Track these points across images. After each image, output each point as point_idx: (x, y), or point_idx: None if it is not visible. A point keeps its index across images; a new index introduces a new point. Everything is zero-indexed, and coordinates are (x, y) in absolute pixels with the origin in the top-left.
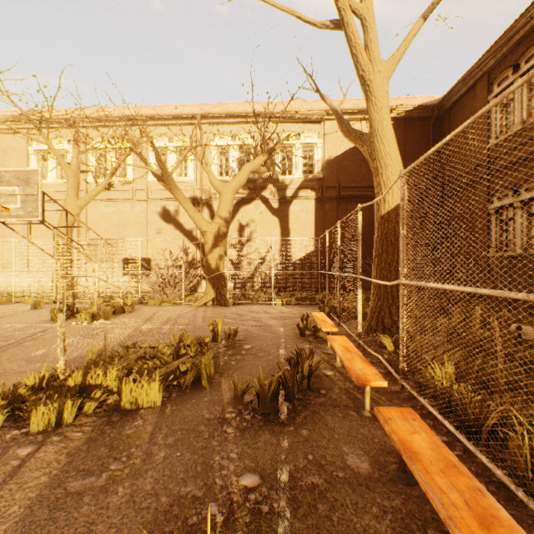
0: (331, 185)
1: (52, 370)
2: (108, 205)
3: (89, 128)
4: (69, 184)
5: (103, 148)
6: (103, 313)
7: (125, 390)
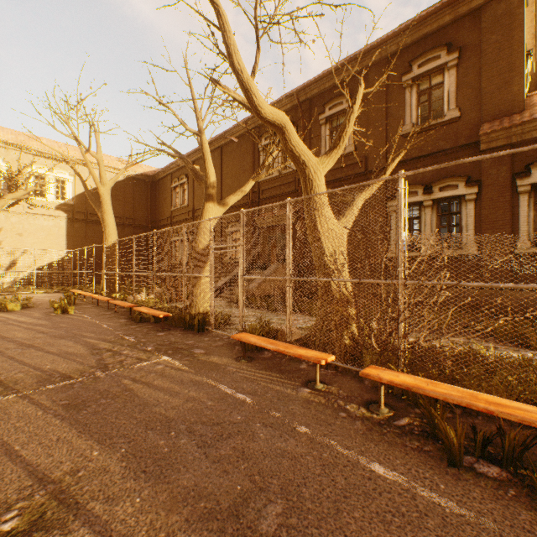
0: (81, 211)
1: None
2: None
3: None
4: None
5: None
6: None
7: (8, 306)
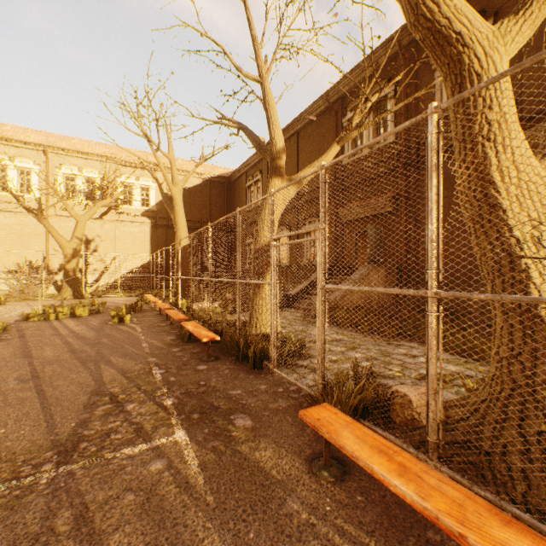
0: (163, 217)
1: (20, 317)
2: None
3: None
4: None
5: None
6: None
7: (76, 311)
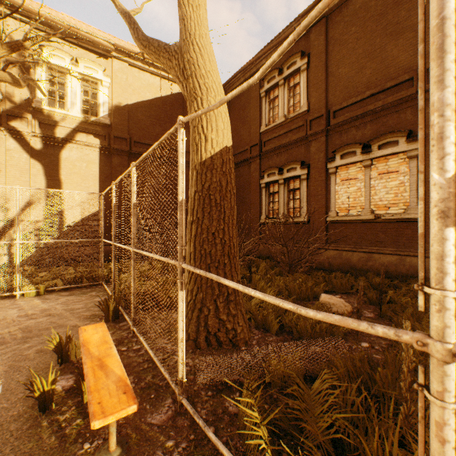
0: (121, 136)
1: None
2: None
3: None
4: None
5: None
6: None
7: None
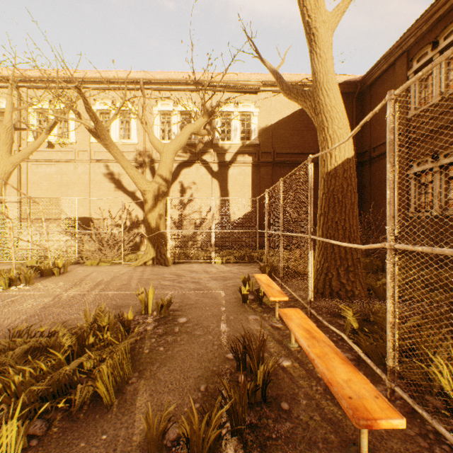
0: (267, 151)
1: None
2: (49, 165)
3: (30, 88)
4: (1, 140)
5: (44, 109)
6: (25, 277)
7: None
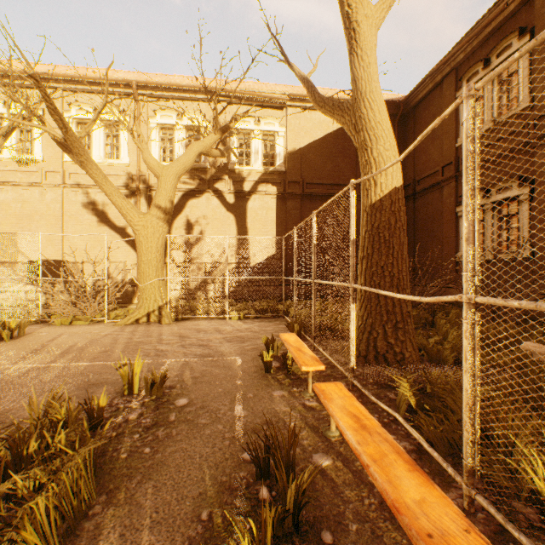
0: (294, 180)
1: None
2: (4, 190)
3: None
4: None
5: None
6: None
7: None
